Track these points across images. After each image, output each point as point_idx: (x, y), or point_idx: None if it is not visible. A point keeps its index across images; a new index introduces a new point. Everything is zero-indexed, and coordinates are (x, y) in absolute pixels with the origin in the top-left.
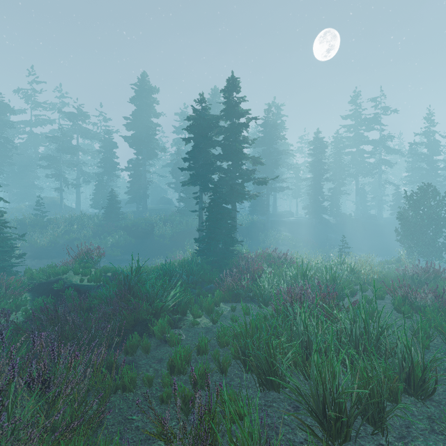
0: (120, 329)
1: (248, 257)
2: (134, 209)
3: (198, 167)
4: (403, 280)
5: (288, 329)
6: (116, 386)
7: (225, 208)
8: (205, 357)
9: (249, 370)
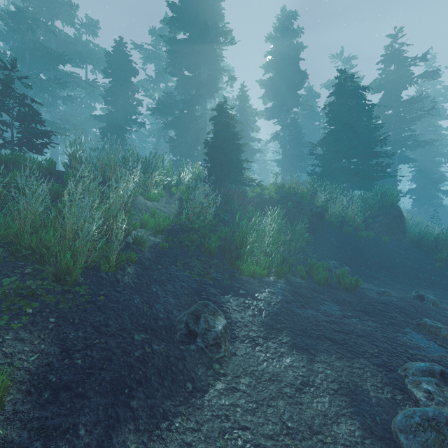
0: None
1: None
2: None
3: None
4: None
5: None
6: None
7: None
8: None
9: None
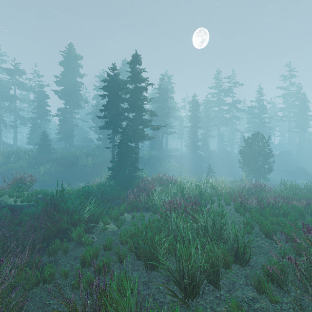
0: (45, 238)
1: (146, 180)
2: (63, 145)
3: (111, 116)
4: (241, 192)
5: (167, 229)
6: (38, 280)
7: (130, 145)
8: (110, 252)
9: (140, 258)
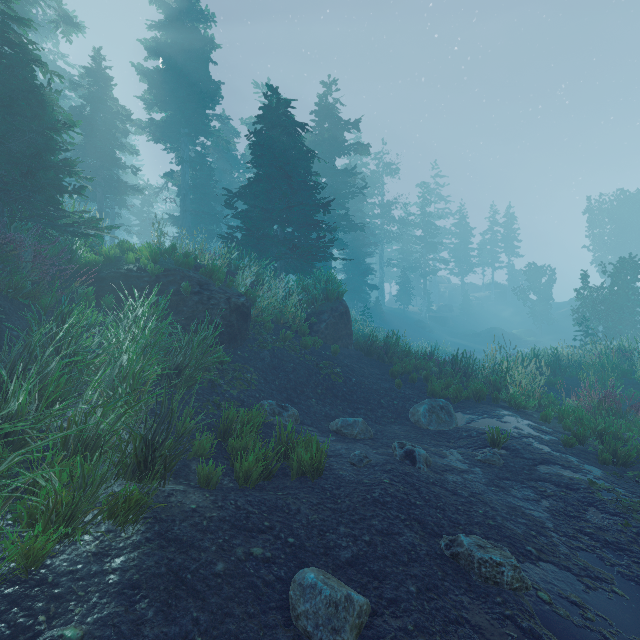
0: None
1: None
2: None
3: None
4: None
5: None
6: None
7: None
8: None
9: None
